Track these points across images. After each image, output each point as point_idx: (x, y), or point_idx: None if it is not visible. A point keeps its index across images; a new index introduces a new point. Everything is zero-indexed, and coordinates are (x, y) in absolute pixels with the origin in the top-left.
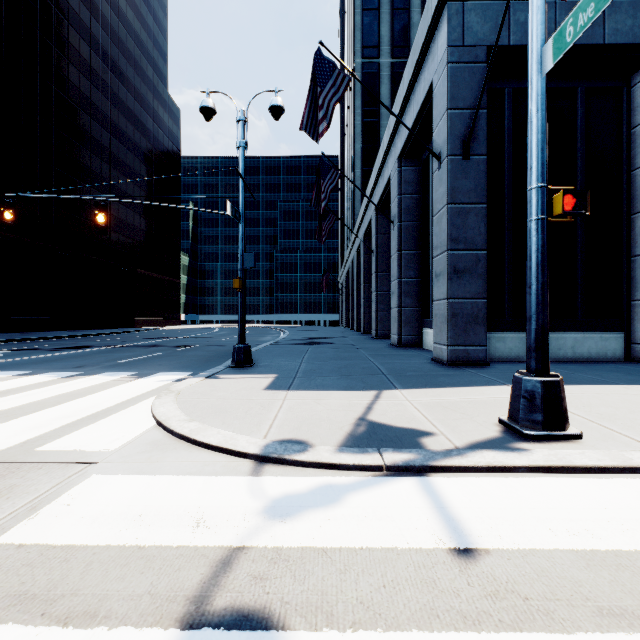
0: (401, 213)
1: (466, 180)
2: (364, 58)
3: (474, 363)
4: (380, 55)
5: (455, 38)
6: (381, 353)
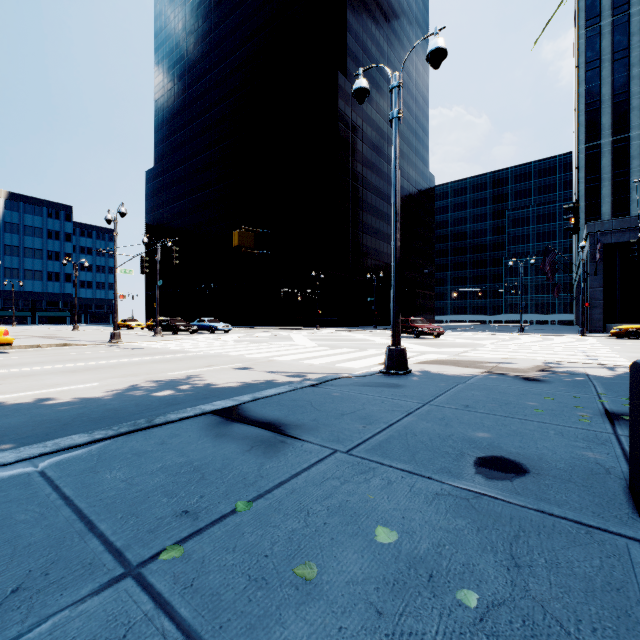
0: (587, 277)
1: (595, 282)
2: (587, 144)
3: (598, 332)
4: (601, 138)
5: (591, 243)
6: (572, 331)
